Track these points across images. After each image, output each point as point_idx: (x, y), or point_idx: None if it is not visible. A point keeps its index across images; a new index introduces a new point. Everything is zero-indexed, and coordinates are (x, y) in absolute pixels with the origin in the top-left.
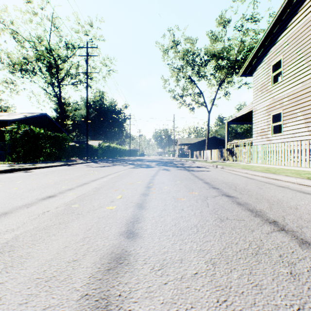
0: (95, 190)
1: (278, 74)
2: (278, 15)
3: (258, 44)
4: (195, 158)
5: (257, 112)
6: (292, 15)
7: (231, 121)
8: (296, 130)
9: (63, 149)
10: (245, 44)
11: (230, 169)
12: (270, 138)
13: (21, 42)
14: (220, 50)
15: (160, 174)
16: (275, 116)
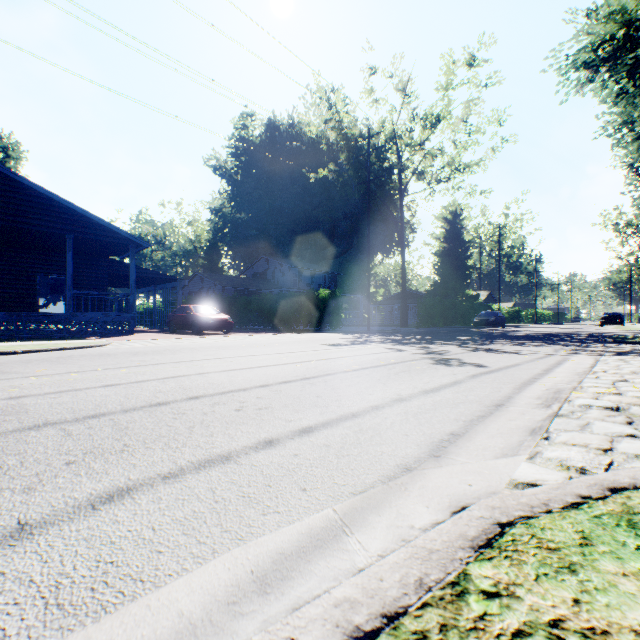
0: None
1: None
2: None
3: None
4: None
5: None
6: None
7: None
8: None
9: (519, 317)
10: None
11: None
12: None
13: None
14: None
15: None
16: None
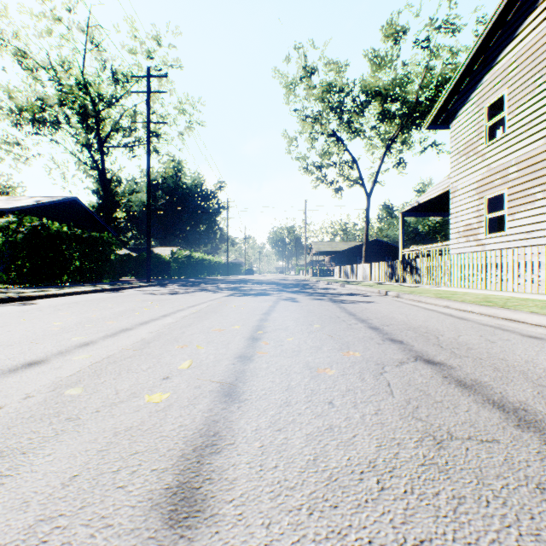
0: (138, 346)
1: (496, 124)
2: (499, 12)
3: (461, 68)
4: (344, 278)
5: (459, 194)
6: (526, 13)
7: (408, 210)
8: (533, 226)
9: (105, 262)
10: (433, 73)
11: (413, 299)
12: (483, 240)
13: (33, 71)
14: (390, 83)
15: (279, 309)
16: (491, 202)
